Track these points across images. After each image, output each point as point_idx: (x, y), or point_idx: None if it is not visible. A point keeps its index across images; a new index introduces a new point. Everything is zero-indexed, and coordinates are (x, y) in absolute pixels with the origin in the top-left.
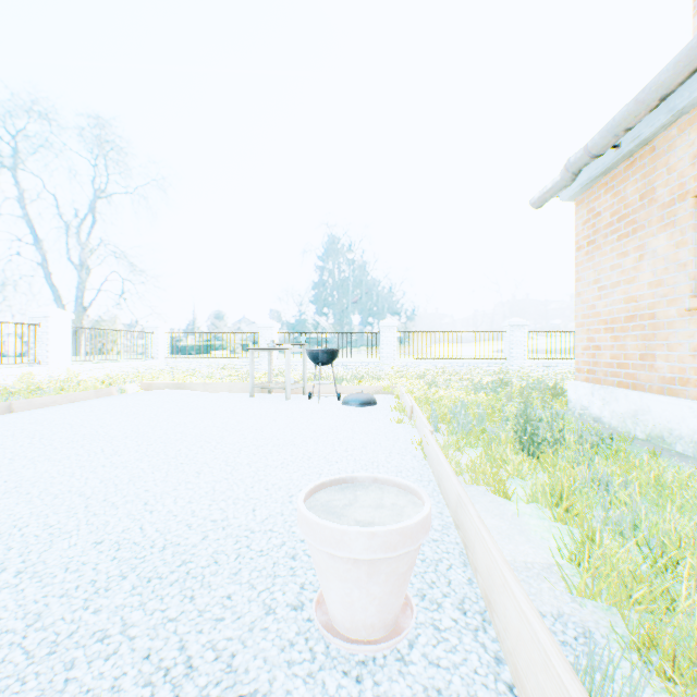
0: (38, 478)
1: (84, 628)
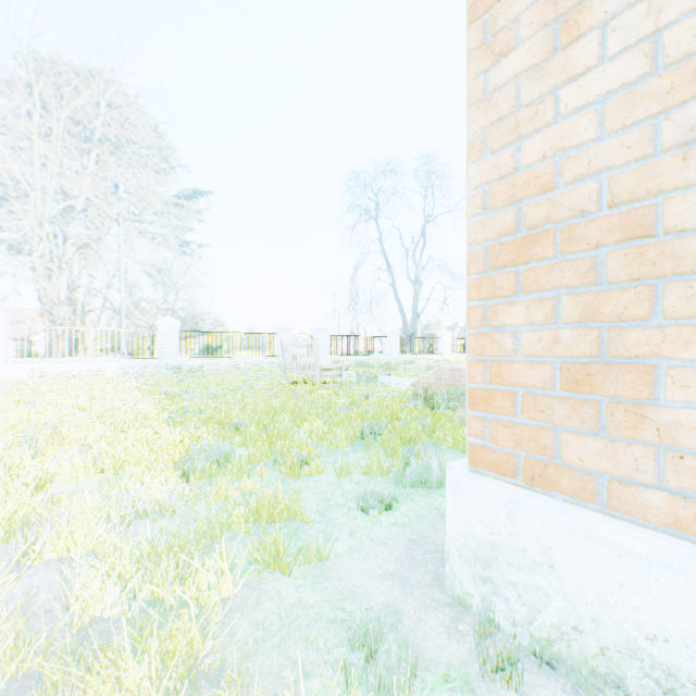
0: None
1: None
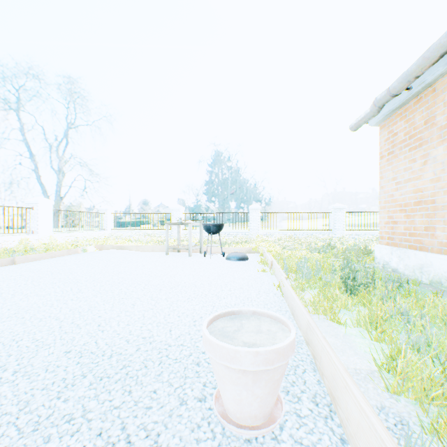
0: (30, 307)
1: (57, 413)
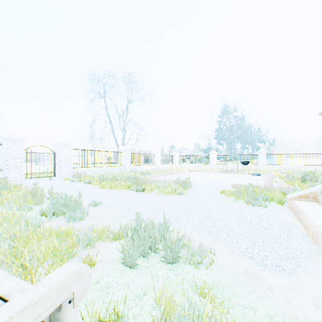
0: (209, 179)
1: None
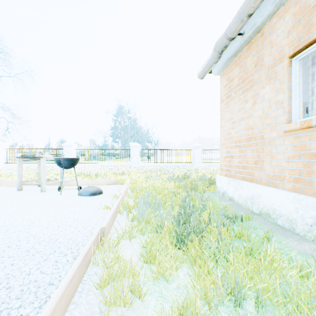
0: None
1: None
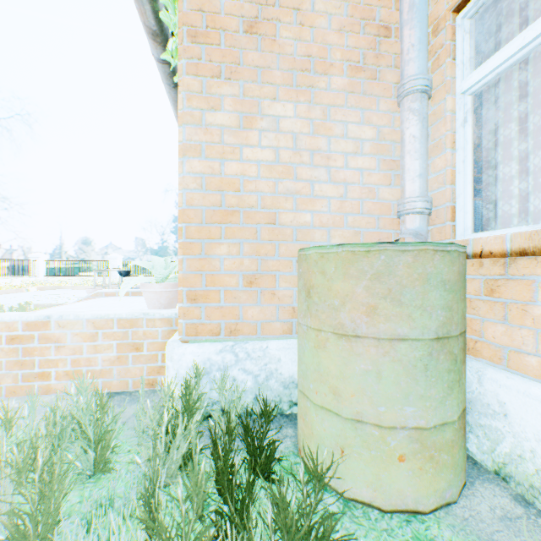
0: (29, 300)
1: None
